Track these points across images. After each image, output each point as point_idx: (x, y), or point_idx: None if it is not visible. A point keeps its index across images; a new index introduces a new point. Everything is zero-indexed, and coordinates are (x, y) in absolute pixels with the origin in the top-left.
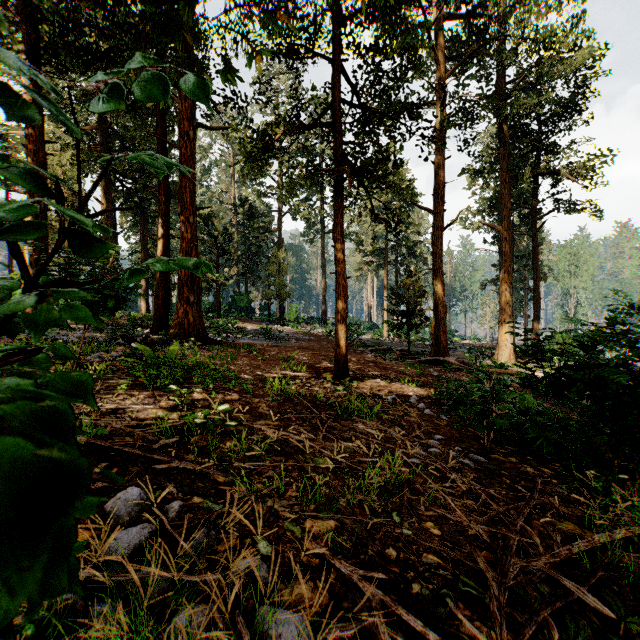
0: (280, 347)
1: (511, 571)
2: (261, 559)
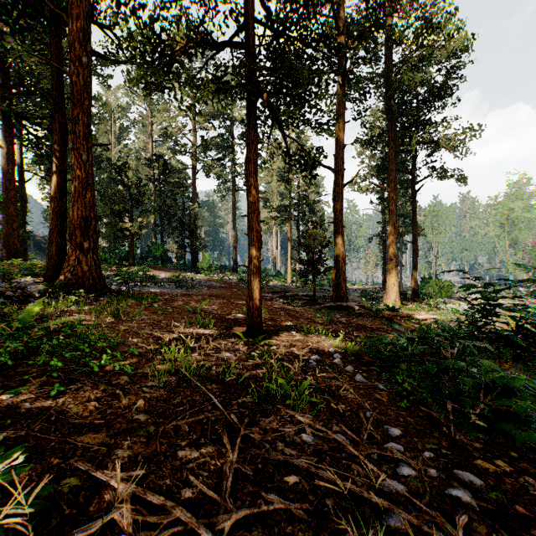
0: (190, 296)
1: None
2: None
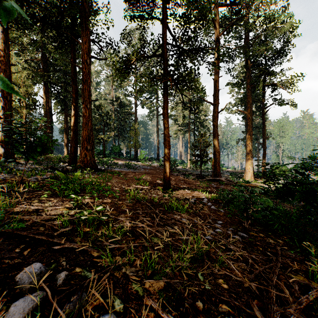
0: (135, 172)
1: (275, 316)
2: (115, 314)
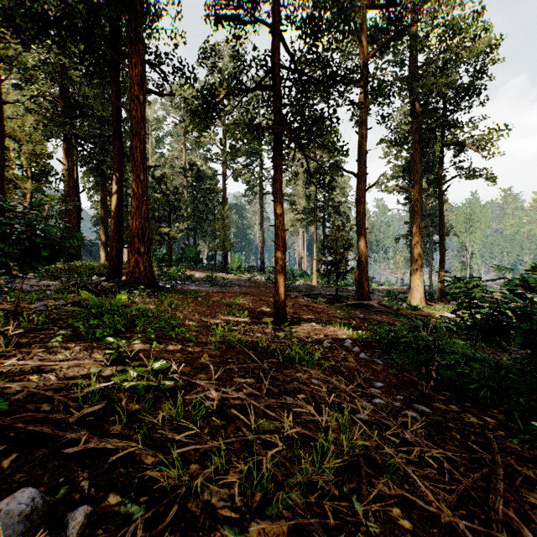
0: (224, 293)
1: None
2: None
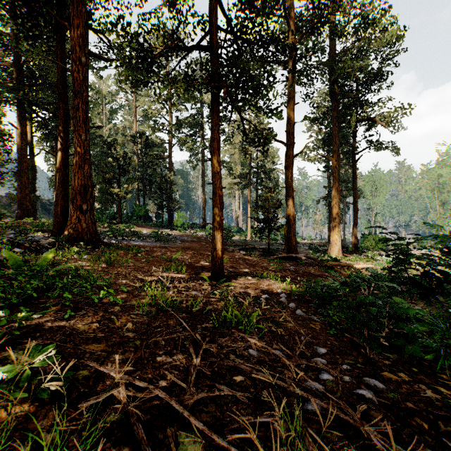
0: (167, 248)
1: None
2: None
